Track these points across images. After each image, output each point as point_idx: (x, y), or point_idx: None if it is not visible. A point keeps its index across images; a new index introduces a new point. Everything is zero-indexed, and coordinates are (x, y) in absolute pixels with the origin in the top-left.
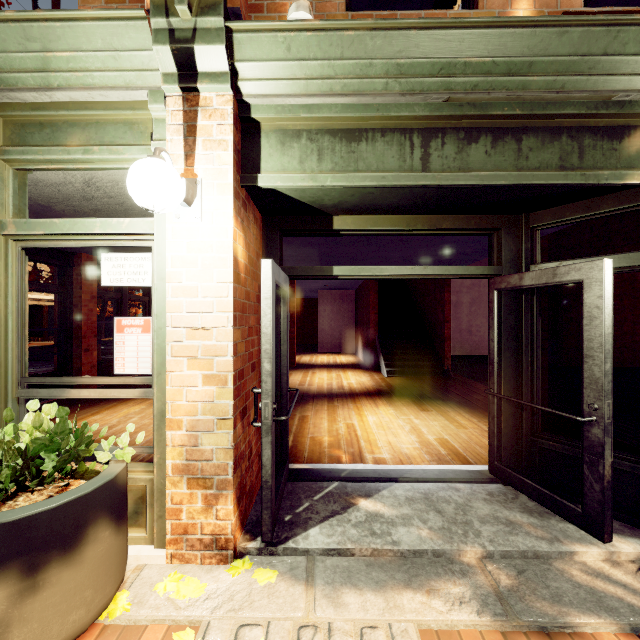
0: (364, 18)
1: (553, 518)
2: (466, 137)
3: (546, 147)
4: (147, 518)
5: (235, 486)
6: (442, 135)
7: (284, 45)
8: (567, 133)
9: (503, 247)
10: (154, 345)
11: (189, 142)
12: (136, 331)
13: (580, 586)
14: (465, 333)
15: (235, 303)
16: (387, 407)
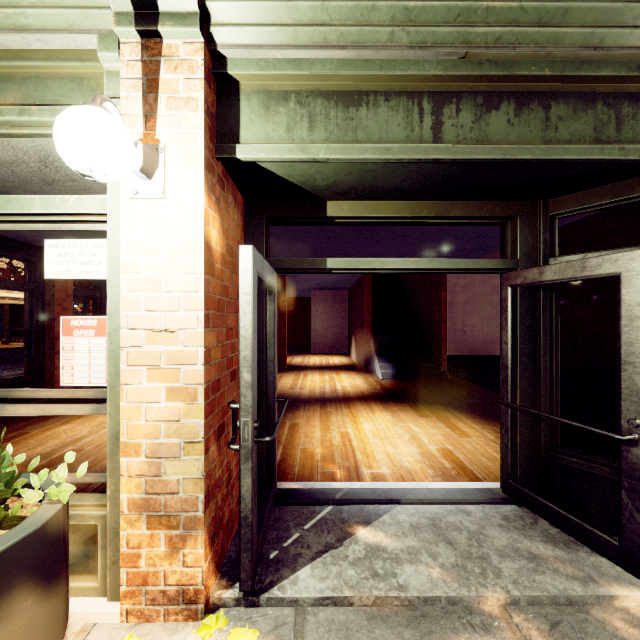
0: None
1: (581, 549)
2: (485, 103)
3: (578, 116)
4: (99, 564)
5: (207, 524)
6: (457, 100)
7: None
8: (603, 100)
9: (518, 238)
10: (107, 351)
11: (149, 100)
12: (88, 333)
13: None
14: (459, 333)
15: (207, 299)
16: (383, 413)
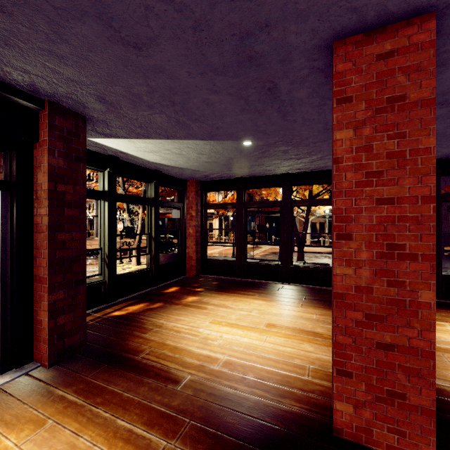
0: None
1: None
2: None
3: None
4: None
5: None
6: None
7: None
8: None
9: None
10: None
11: None
12: None
13: None
14: None
15: None
16: None
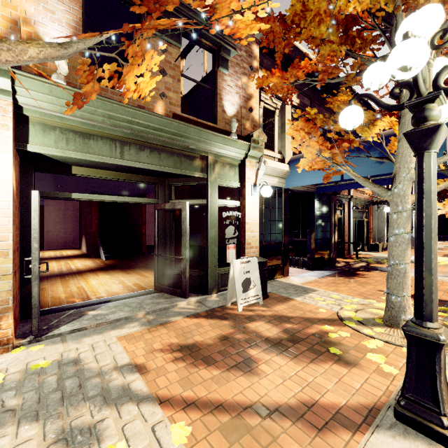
0: None
1: (174, 298)
2: (139, 148)
3: (169, 158)
4: None
5: (13, 310)
6: (129, 145)
7: (48, 89)
8: (176, 155)
9: (159, 191)
10: None
11: None
12: None
13: (176, 312)
14: None
15: (13, 212)
16: (105, 275)
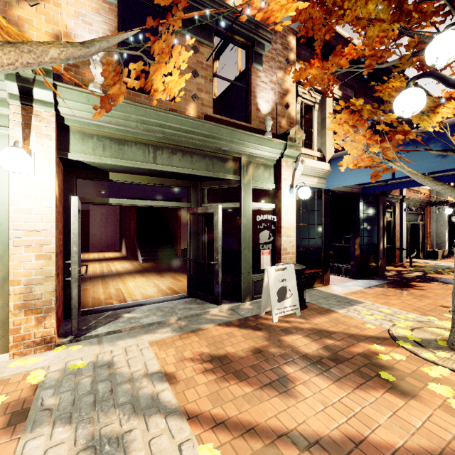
0: (127, 99)
1: (206, 304)
2: (172, 152)
3: (201, 161)
4: None
5: (56, 311)
6: (162, 149)
7: (86, 98)
8: (208, 157)
9: (192, 195)
10: None
11: (26, 132)
12: None
13: (208, 319)
14: None
15: (56, 218)
16: (141, 278)
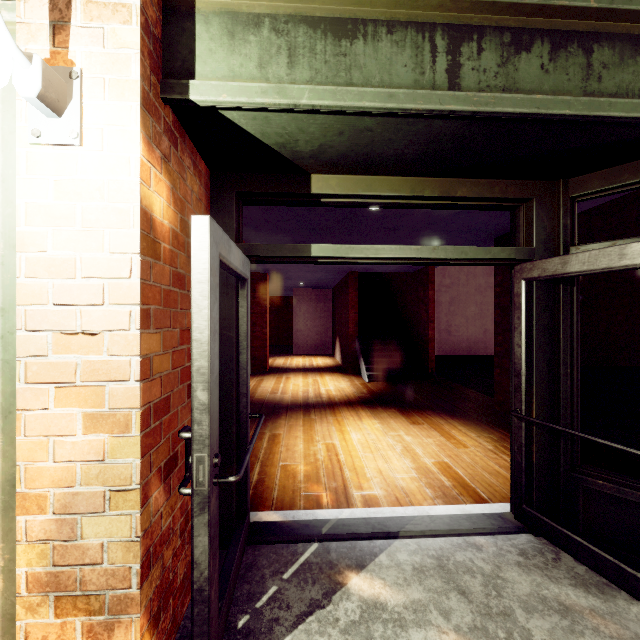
0: None
1: (619, 595)
2: (513, 42)
3: (626, 64)
4: None
5: (146, 601)
6: (478, 36)
7: None
8: None
9: (535, 223)
10: None
11: (59, 4)
12: None
13: None
14: (444, 333)
15: (146, 289)
16: (372, 420)
